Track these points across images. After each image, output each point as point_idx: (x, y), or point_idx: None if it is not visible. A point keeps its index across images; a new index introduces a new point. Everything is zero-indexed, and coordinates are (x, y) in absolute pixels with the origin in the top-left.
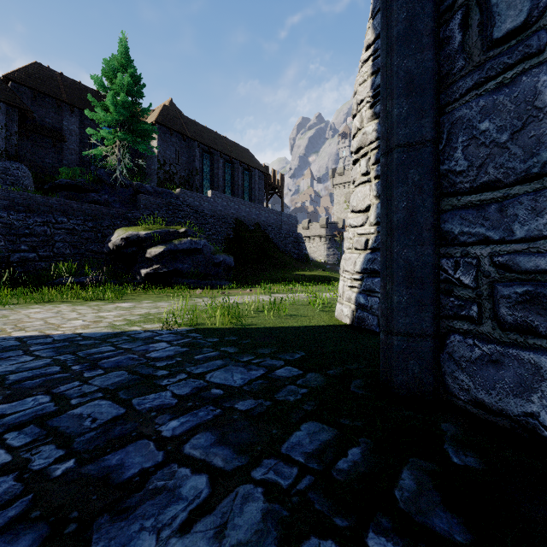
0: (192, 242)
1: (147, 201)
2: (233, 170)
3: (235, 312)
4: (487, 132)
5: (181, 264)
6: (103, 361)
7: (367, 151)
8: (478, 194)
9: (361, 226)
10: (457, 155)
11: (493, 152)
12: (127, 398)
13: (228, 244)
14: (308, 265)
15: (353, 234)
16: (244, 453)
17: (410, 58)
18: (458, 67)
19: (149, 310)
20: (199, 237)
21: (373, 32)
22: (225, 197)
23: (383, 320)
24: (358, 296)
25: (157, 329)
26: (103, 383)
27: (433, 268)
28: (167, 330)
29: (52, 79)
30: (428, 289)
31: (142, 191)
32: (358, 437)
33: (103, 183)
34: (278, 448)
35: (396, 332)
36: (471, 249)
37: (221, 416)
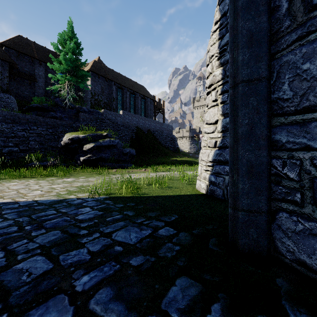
0: (110, 141)
1: (84, 116)
2: (135, 98)
3: (134, 186)
4: (308, 71)
5: (104, 154)
6: (47, 222)
7: (216, 87)
8: (301, 115)
9: (212, 133)
10: (285, 87)
11: (313, 85)
12: (56, 254)
13: (132, 141)
14: (179, 154)
15: (207, 138)
16: (133, 309)
17: (251, 21)
18: (285, 26)
19: (82, 183)
20: (115, 138)
21: (220, 13)
22: (130, 114)
23: (231, 200)
24: (210, 176)
25: (85, 197)
26: (43, 241)
27: (267, 166)
28: (91, 198)
29: (29, 45)
30: (263, 180)
31: (81, 111)
32: (217, 292)
33: (58, 106)
34: (159, 303)
35: (240, 208)
36: (295, 154)
37: (119, 271)
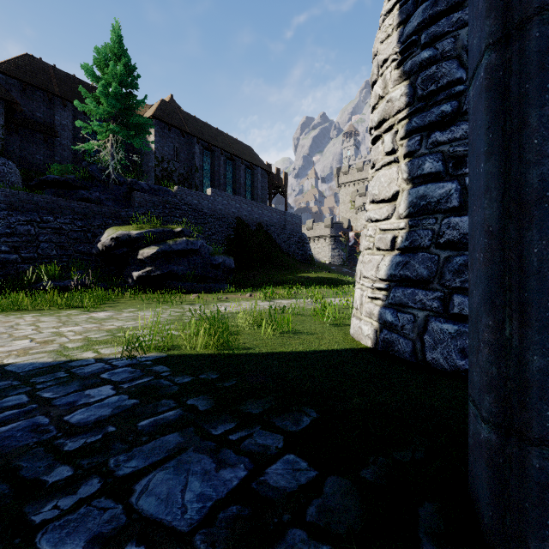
0: (188, 242)
1: (142, 199)
2: (235, 168)
3: (222, 331)
4: None
5: (176, 266)
6: None
7: (393, 123)
8: None
9: (386, 220)
10: None
11: None
12: None
13: (229, 244)
14: (313, 266)
15: (374, 230)
16: None
17: None
18: None
19: (124, 323)
20: (197, 237)
21: None
22: (225, 196)
23: (493, 401)
24: (383, 311)
25: (115, 357)
26: None
27: None
28: (126, 359)
29: (44, 71)
30: None
31: (136, 189)
32: None
33: (96, 180)
34: None
35: (536, 437)
36: None
37: None
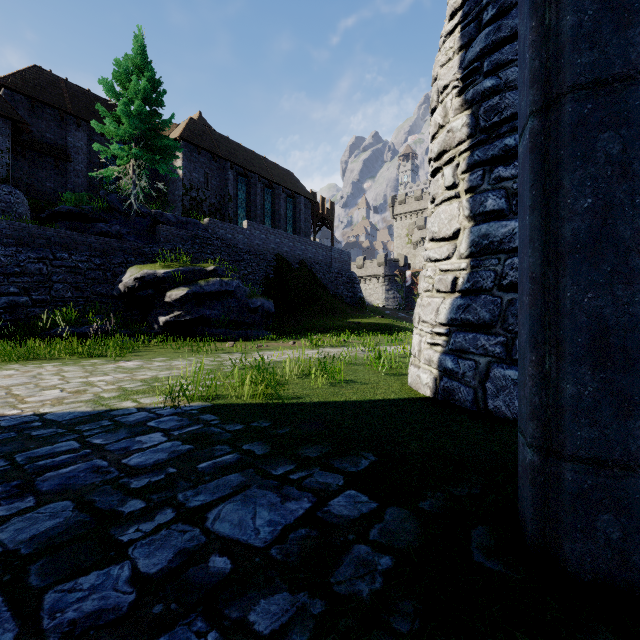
0: (222, 283)
1: (168, 233)
2: (274, 197)
3: (270, 379)
4: None
5: (209, 310)
6: (47, 474)
7: (454, 155)
8: None
9: (446, 260)
10: None
11: None
12: (39, 587)
13: (268, 285)
14: (364, 310)
15: (433, 271)
16: None
17: None
18: None
19: (157, 373)
20: (231, 276)
21: None
22: (263, 229)
23: (535, 427)
24: (443, 357)
25: (158, 406)
26: (17, 535)
27: None
28: (170, 408)
29: (55, 85)
30: None
31: (162, 221)
32: None
33: (115, 211)
34: None
35: (569, 454)
36: None
37: None
